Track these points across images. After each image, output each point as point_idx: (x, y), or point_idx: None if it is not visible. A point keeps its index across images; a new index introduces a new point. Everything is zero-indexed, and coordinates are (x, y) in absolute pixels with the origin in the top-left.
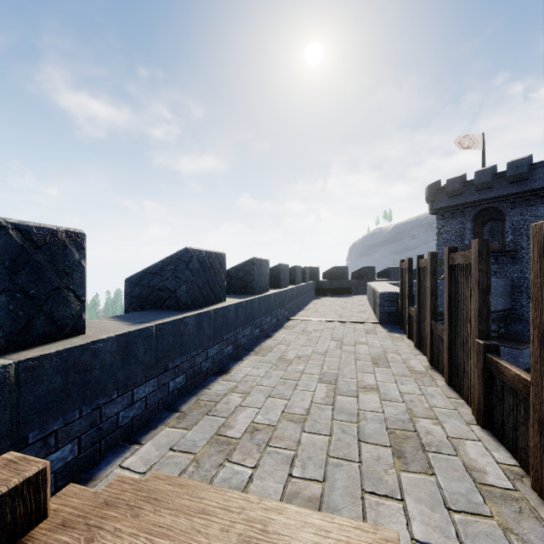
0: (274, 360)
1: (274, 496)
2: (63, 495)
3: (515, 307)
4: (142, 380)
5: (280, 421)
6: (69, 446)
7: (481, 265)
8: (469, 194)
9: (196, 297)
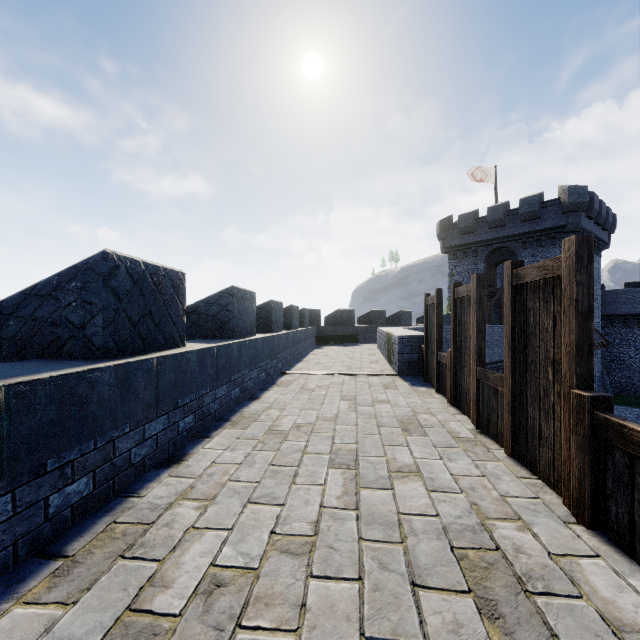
0: (260, 434)
1: None
2: None
3: None
4: None
5: (266, 553)
6: None
7: (580, 275)
8: (482, 231)
9: (126, 338)
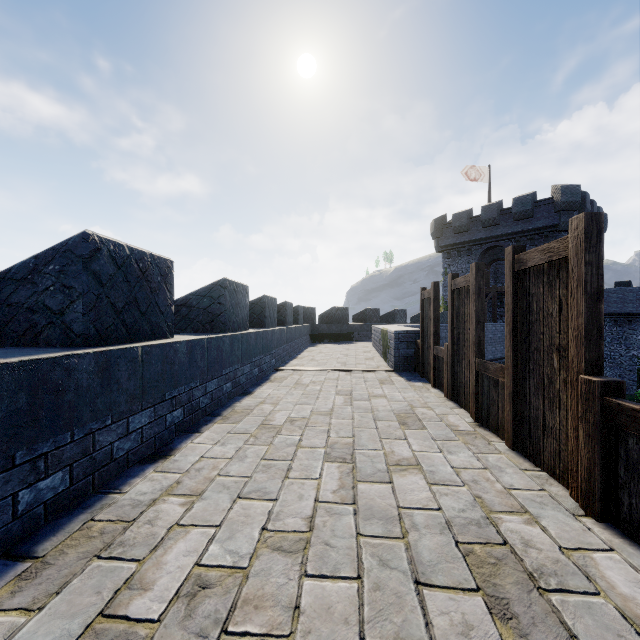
0: (252, 429)
1: None
2: None
3: None
4: None
5: (256, 551)
6: None
7: (589, 255)
8: (476, 230)
9: (109, 326)
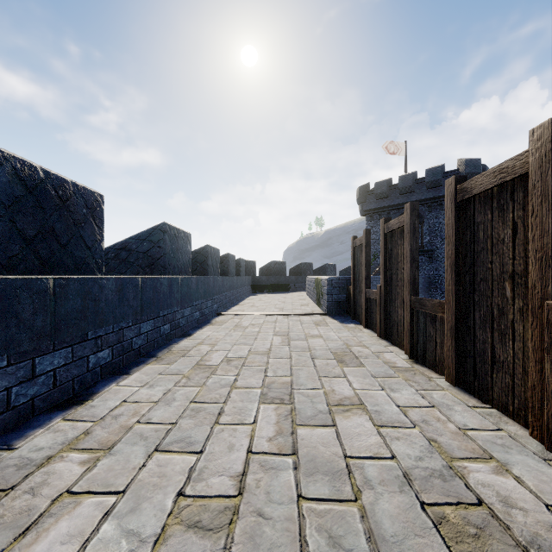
0: (186, 369)
1: None
2: None
3: None
4: None
5: (167, 527)
6: None
7: None
8: (394, 197)
9: (15, 254)
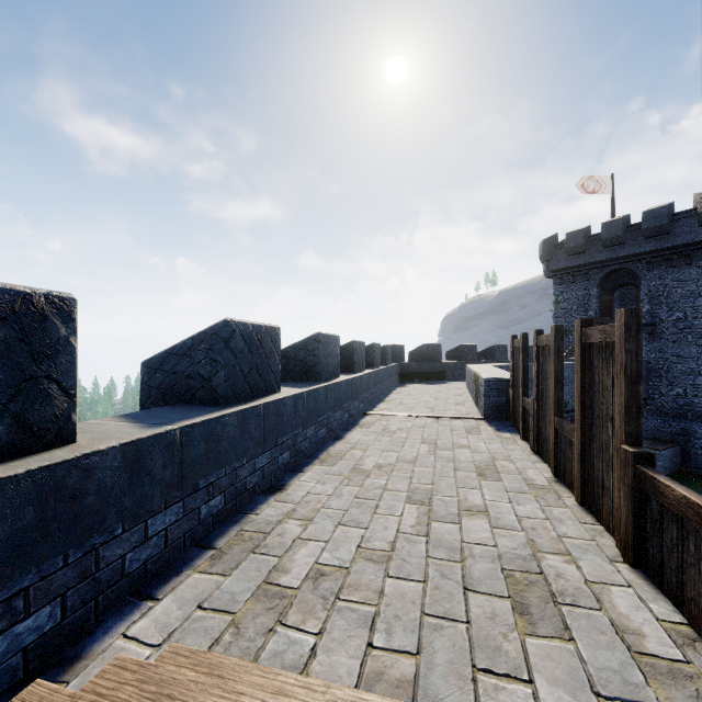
0: (345, 472)
1: (348, 679)
2: (21, 701)
3: (653, 396)
4: (160, 506)
5: (354, 560)
6: (47, 609)
7: (629, 344)
8: (595, 251)
9: (240, 387)
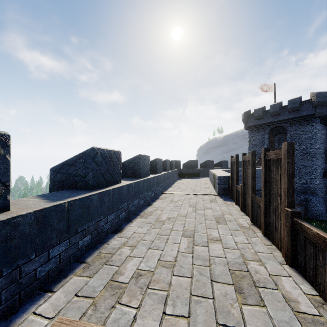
0: (152, 221)
1: None
2: None
3: None
4: (56, 242)
5: (156, 267)
6: None
7: (288, 159)
8: (267, 118)
9: (100, 181)
